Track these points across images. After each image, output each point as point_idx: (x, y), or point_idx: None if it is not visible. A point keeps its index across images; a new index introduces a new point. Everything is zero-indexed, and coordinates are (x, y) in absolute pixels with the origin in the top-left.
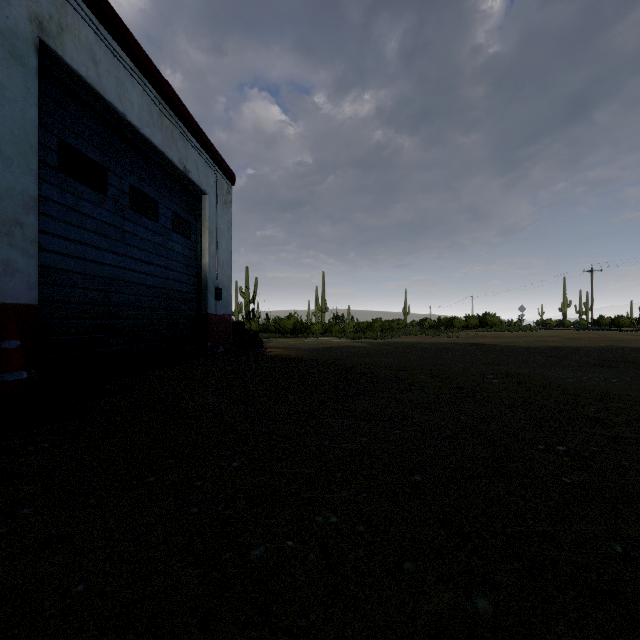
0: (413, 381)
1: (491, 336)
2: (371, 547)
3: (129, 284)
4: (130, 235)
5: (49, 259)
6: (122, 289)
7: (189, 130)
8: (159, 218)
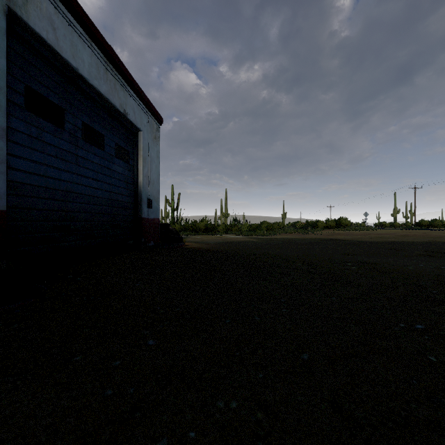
0: (292, 267)
1: (344, 234)
2: (270, 439)
3: (82, 195)
4: (82, 159)
5: (17, 176)
6: (76, 199)
7: (128, 83)
8: (105, 147)
